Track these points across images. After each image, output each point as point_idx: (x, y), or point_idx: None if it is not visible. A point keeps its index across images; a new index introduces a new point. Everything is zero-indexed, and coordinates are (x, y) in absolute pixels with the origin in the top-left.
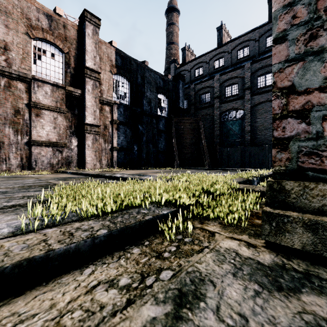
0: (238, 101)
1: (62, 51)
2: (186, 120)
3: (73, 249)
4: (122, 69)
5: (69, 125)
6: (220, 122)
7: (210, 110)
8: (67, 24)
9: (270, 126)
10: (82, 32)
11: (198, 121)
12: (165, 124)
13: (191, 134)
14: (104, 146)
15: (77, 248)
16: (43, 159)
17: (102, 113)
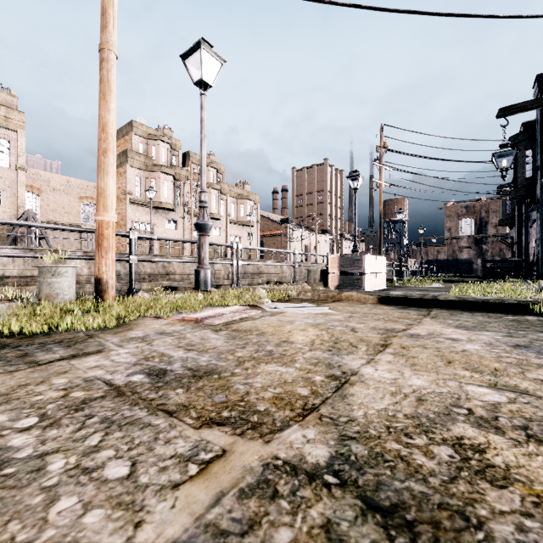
0: None
1: None
2: None
3: None
4: None
5: None
6: None
7: None
8: None
9: None
10: None
11: None
12: None
13: None
14: None
15: None
16: None
17: None
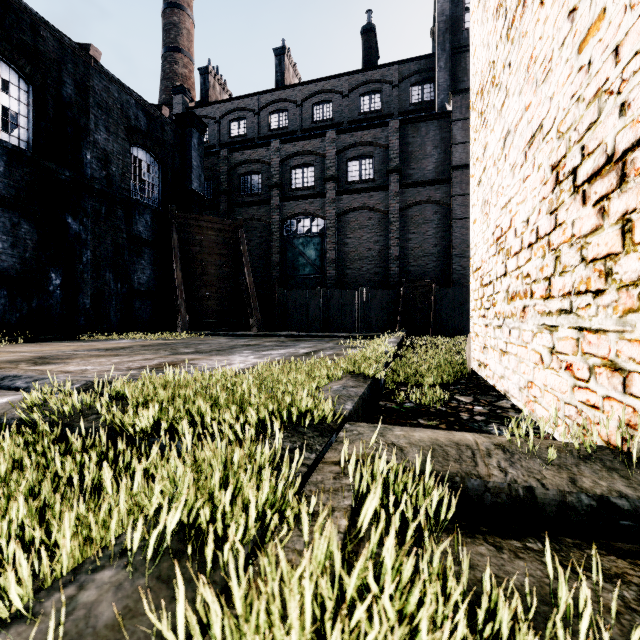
0: (316, 200)
1: None
2: (209, 223)
3: None
4: (0, 37)
5: None
6: (281, 237)
7: (261, 210)
8: None
9: (367, 255)
10: None
11: (236, 228)
12: (153, 226)
13: (221, 256)
14: None
15: None
16: None
17: None
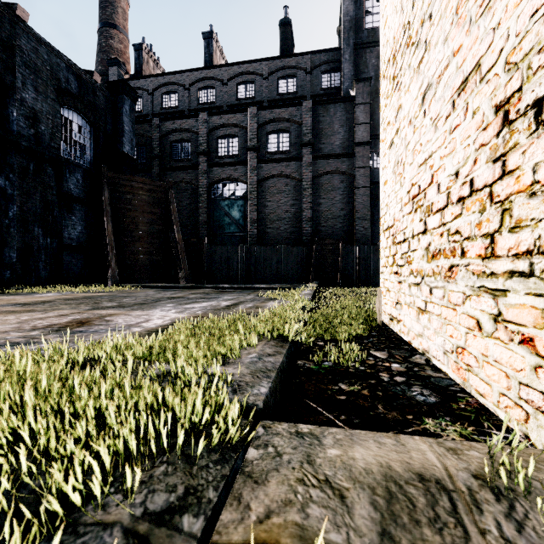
0: (239, 167)
1: None
2: (140, 184)
3: None
4: None
5: None
6: (209, 199)
7: (190, 174)
8: None
9: (284, 216)
10: None
11: (166, 189)
12: (84, 184)
13: (151, 214)
14: None
15: None
16: None
17: None
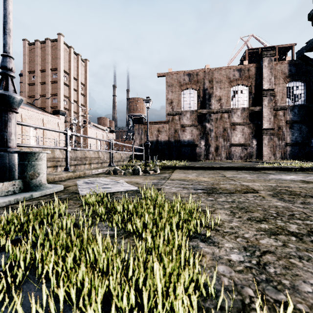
0: None
1: (247, 86)
2: None
3: (274, 168)
4: (296, 75)
5: (251, 132)
6: None
7: None
8: (250, 67)
9: None
10: (260, 66)
11: None
12: None
13: None
14: (278, 143)
15: (274, 168)
16: (236, 154)
17: (276, 117)
